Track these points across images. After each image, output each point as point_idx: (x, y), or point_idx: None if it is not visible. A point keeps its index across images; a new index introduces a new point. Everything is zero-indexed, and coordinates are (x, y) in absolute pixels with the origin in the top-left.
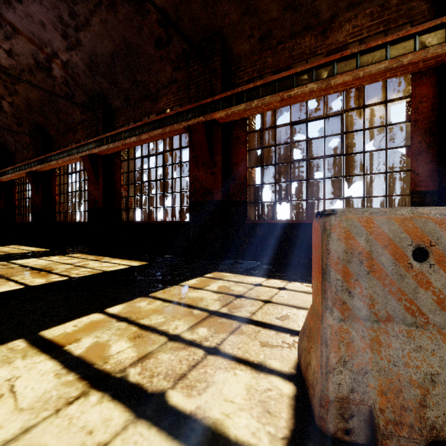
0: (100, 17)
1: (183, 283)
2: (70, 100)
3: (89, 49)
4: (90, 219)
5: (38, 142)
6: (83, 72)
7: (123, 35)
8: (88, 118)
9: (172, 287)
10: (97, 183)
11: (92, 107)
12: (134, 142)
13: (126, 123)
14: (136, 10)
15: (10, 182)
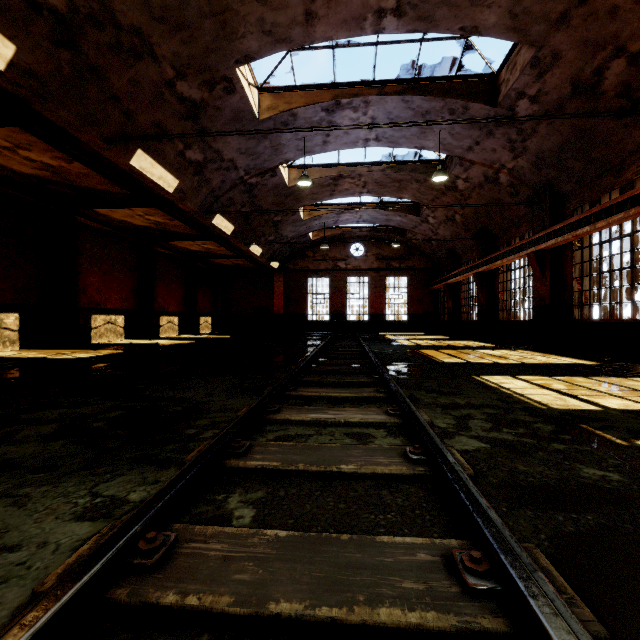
0: (546, 122)
1: (629, 378)
2: (514, 198)
3: (535, 150)
4: (535, 317)
5: (483, 243)
6: (528, 170)
7: (573, 125)
8: (533, 211)
9: (613, 378)
10: (543, 279)
11: (537, 200)
12: (587, 232)
13: (578, 207)
14: (587, 98)
15: (457, 282)
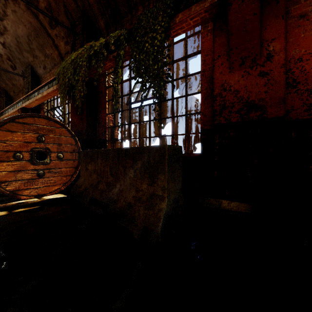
0: None
1: None
2: None
3: None
4: None
5: None
6: None
7: None
8: None
9: None
10: None
11: None
12: None
13: None
14: None
15: None
